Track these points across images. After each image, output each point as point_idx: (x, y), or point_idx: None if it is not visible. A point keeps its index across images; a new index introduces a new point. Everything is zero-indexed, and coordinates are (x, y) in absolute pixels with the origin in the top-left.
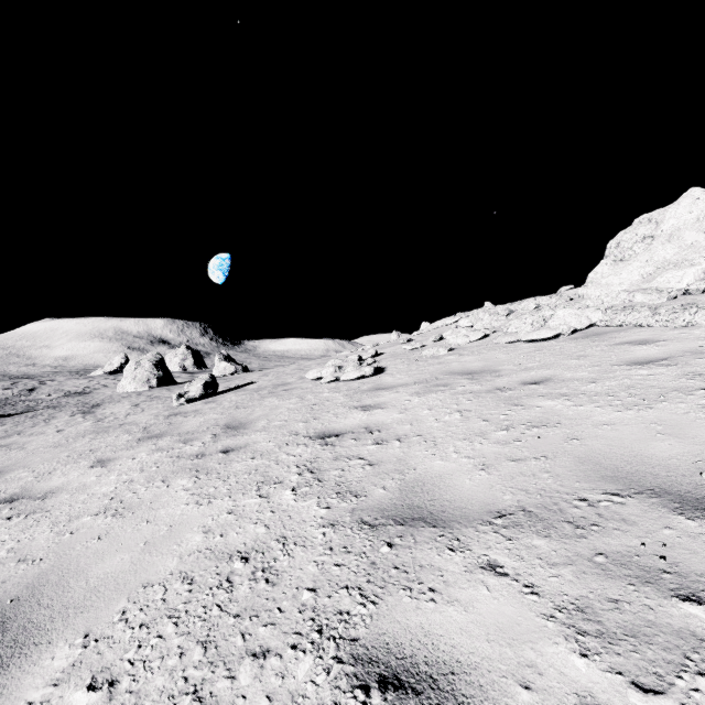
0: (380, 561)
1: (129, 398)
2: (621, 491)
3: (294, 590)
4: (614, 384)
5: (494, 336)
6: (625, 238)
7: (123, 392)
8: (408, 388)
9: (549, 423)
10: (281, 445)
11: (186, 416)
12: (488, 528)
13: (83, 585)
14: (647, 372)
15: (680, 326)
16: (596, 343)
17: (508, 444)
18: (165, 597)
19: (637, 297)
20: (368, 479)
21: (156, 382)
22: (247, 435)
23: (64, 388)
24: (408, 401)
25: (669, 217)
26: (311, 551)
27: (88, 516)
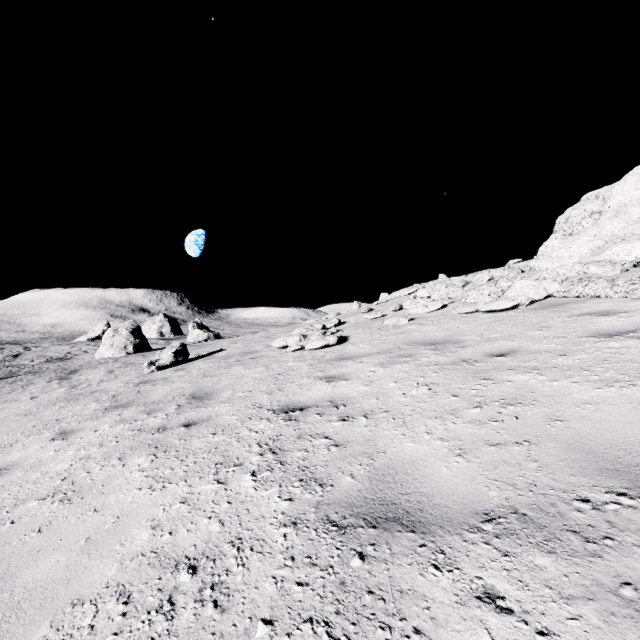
0: (351, 580)
1: (106, 364)
2: (628, 490)
3: (247, 622)
4: (586, 358)
5: (452, 306)
6: (573, 214)
7: (102, 358)
8: (371, 358)
9: (524, 400)
10: (244, 419)
11: (155, 385)
12: (477, 536)
13: (5, 598)
14: (618, 345)
15: (639, 297)
16: (556, 313)
17: (483, 424)
18: (94, 623)
19: (591, 269)
20: (334, 464)
21: (133, 349)
22: (211, 407)
23: (47, 354)
24: (372, 372)
25: (616, 194)
26: (269, 560)
27: (35, 500)
